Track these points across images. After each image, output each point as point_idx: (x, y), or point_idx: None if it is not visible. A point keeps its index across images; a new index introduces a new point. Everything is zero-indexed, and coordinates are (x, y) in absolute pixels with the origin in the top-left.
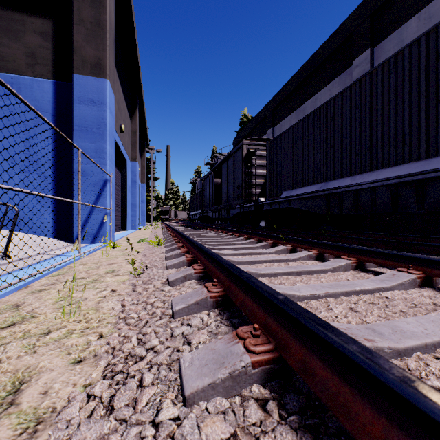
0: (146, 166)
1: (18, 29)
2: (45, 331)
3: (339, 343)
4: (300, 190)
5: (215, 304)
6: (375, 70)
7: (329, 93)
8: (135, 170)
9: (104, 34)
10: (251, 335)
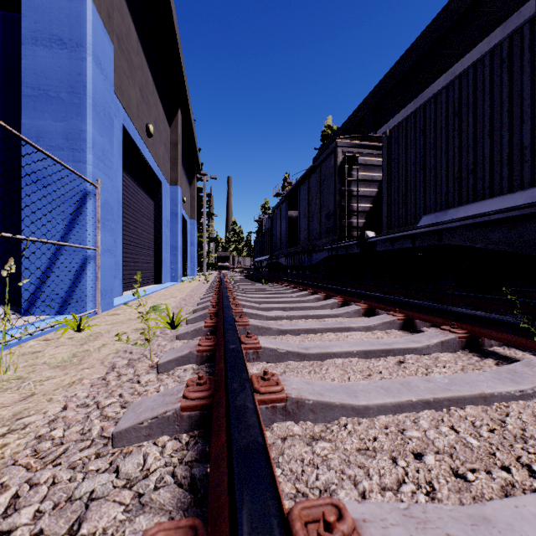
0: (198, 199)
1: None
2: None
3: None
4: (472, 208)
5: None
6: None
7: None
8: (175, 197)
9: None
10: None
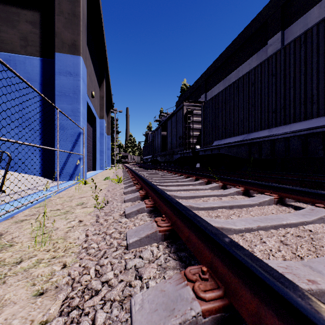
0: (111, 123)
1: (14, 20)
2: (17, 260)
3: (308, 310)
4: (228, 140)
5: (163, 237)
6: (288, 45)
7: (249, 66)
8: (102, 125)
9: (78, 22)
10: (199, 278)
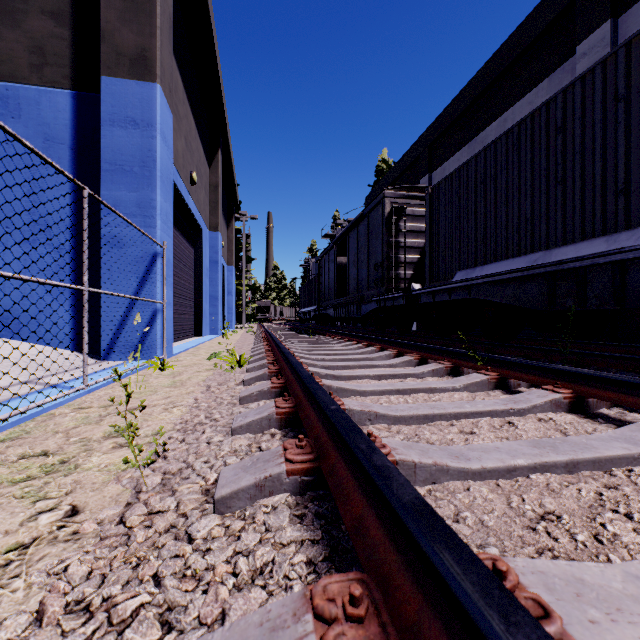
0: (236, 241)
1: (17, 9)
2: None
3: None
4: (492, 268)
5: None
6: None
7: (530, 108)
8: (215, 244)
9: (152, 7)
10: None
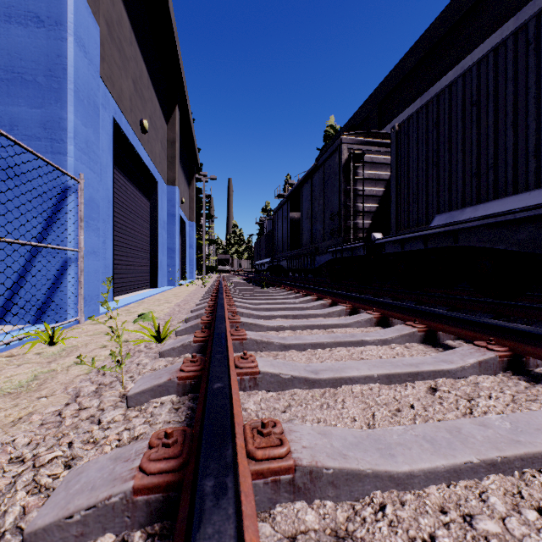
0: (198, 200)
1: None
2: None
3: None
4: (493, 206)
5: None
6: None
7: None
8: (173, 198)
9: None
10: None
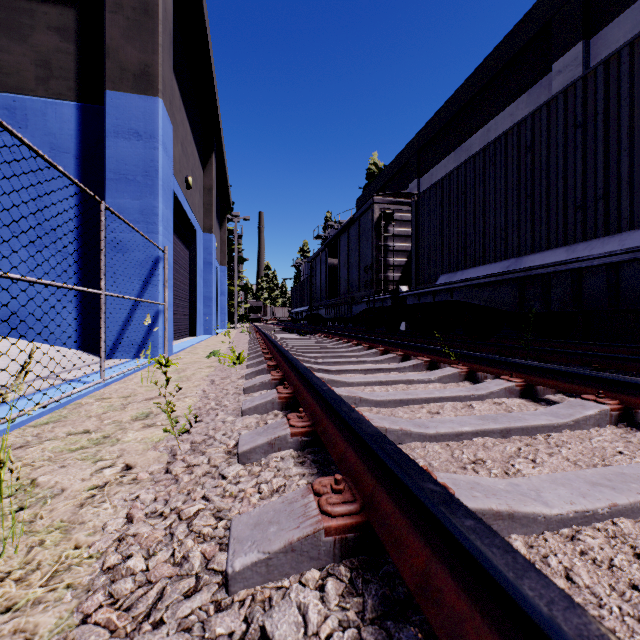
0: (229, 242)
1: (24, 24)
2: None
3: None
4: (471, 272)
5: (339, 550)
6: (614, 56)
7: (511, 120)
8: (209, 245)
9: (154, 26)
10: None
